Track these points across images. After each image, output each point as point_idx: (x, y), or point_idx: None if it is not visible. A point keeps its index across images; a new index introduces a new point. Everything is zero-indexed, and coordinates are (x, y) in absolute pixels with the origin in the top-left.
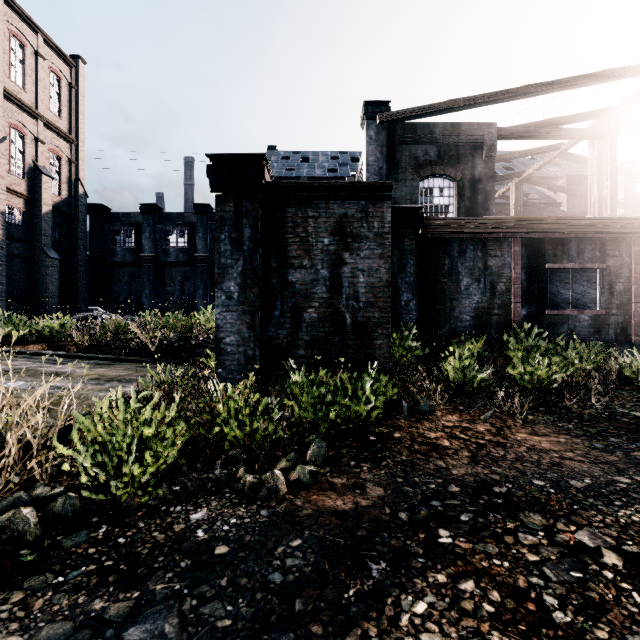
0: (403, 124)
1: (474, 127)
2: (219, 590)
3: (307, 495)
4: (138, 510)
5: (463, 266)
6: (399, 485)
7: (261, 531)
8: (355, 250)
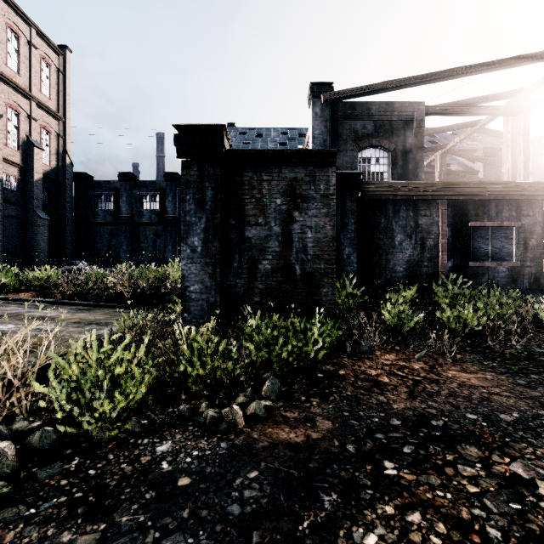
0: (344, 102)
1: (405, 105)
2: (181, 522)
3: (263, 428)
4: (109, 442)
5: (397, 224)
6: (346, 419)
7: (221, 463)
8: (304, 209)
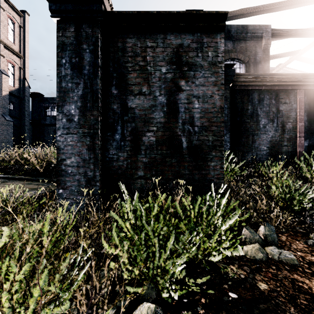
0: None
1: (256, 27)
2: None
3: None
4: None
5: (261, 110)
6: None
7: None
8: (190, 78)
